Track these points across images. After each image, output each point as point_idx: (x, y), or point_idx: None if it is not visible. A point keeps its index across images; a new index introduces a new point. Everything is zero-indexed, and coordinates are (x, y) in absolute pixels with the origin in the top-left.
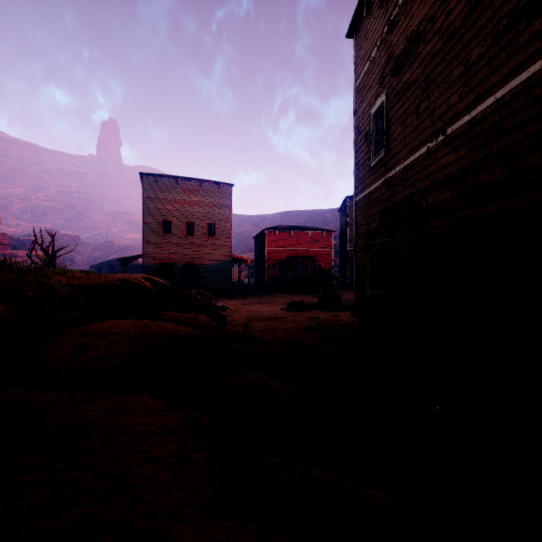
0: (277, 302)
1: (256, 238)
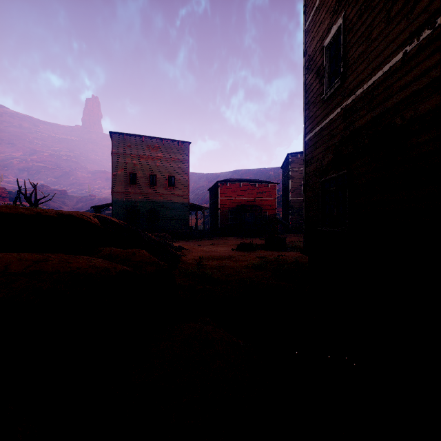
0: (228, 244)
1: (210, 190)
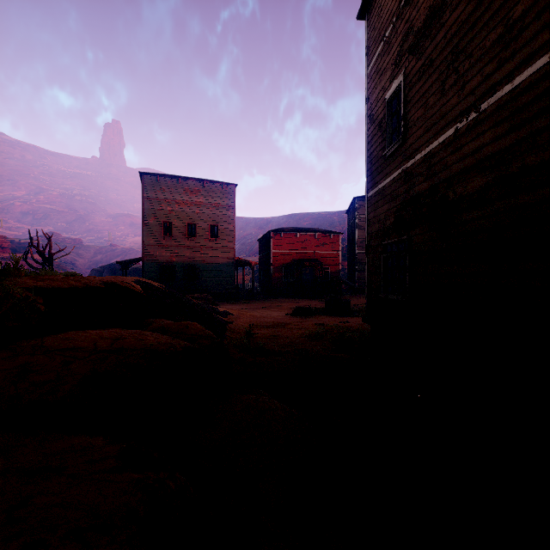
0: (282, 307)
1: (260, 240)
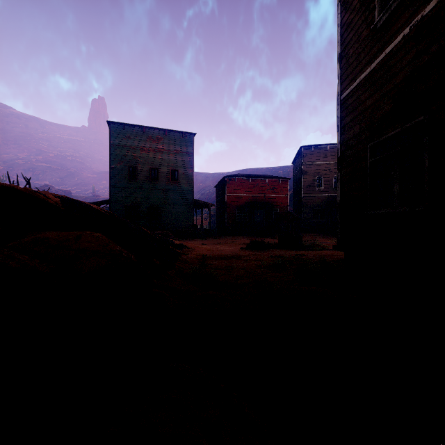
0: (236, 243)
1: (217, 187)
